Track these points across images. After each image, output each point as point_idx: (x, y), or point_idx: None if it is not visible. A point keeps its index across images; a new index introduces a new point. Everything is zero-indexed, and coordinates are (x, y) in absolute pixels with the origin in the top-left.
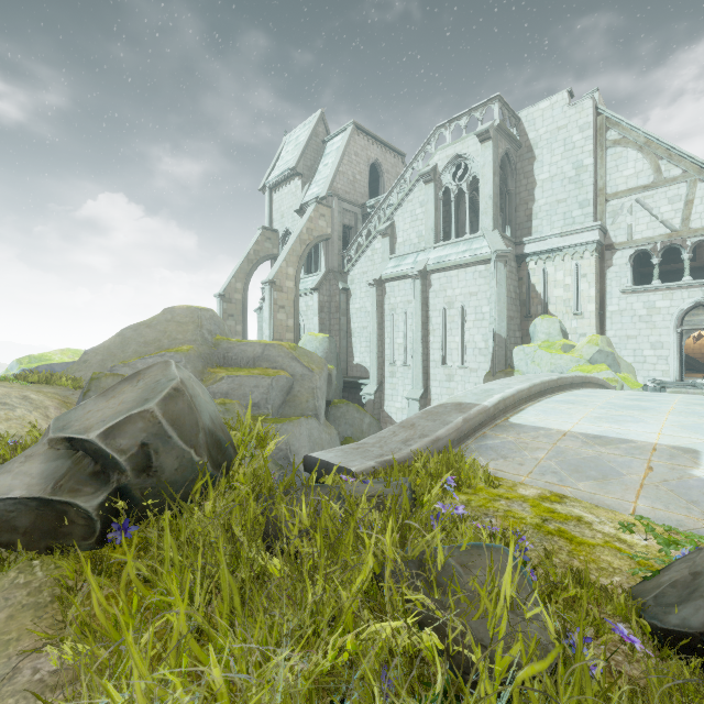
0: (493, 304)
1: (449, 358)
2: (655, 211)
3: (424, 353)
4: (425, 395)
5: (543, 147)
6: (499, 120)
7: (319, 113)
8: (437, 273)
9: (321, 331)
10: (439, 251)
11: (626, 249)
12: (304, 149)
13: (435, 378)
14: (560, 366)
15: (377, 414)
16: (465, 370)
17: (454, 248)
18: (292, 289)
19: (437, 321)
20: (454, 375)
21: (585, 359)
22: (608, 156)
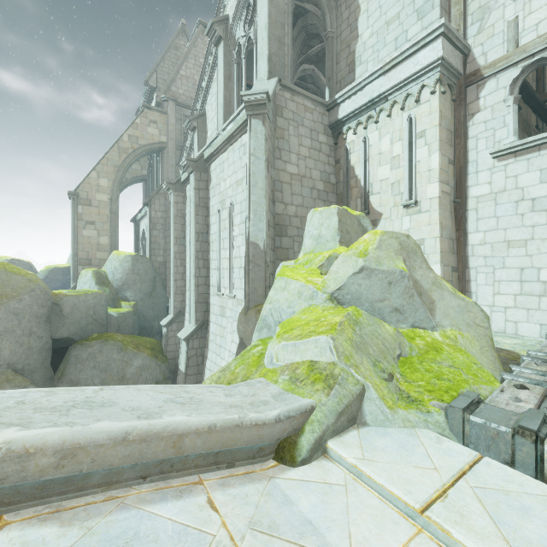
0: (246, 191)
1: (222, 281)
2: None
3: (199, 275)
4: (201, 333)
5: None
6: None
7: (179, 25)
8: (214, 161)
9: (153, 250)
10: None
11: (505, 70)
12: (158, 61)
13: (213, 311)
14: (277, 308)
15: (174, 350)
16: (233, 300)
17: None
18: (106, 203)
19: (214, 230)
20: (225, 308)
21: (327, 290)
22: None
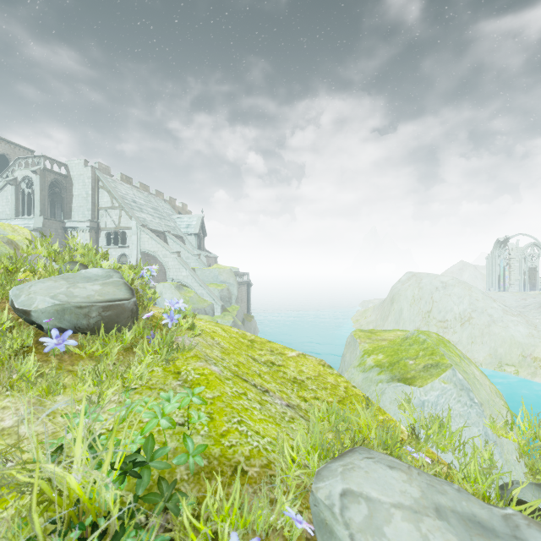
0: None
1: None
2: (112, 218)
3: None
4: None
5: (76, 181)
6: (44, 167)
7: None
8: None
9: None
10: (16, 221)
11: (105, 230)
12: None
13: None
14: None
15: None
16: None
17: (23, 221)
18: None
19: None
20: None
21: None
22: (100, 192)
